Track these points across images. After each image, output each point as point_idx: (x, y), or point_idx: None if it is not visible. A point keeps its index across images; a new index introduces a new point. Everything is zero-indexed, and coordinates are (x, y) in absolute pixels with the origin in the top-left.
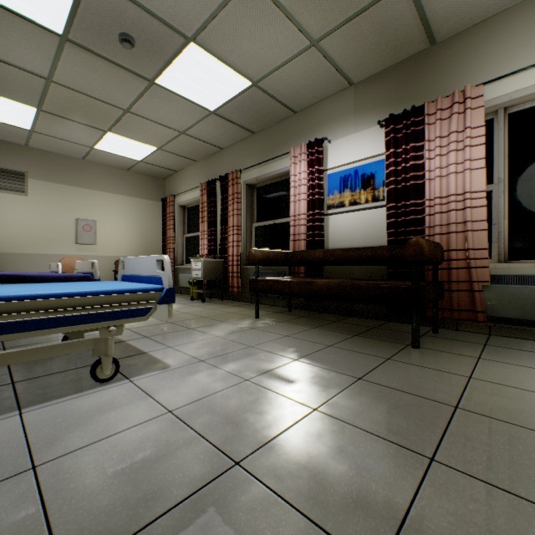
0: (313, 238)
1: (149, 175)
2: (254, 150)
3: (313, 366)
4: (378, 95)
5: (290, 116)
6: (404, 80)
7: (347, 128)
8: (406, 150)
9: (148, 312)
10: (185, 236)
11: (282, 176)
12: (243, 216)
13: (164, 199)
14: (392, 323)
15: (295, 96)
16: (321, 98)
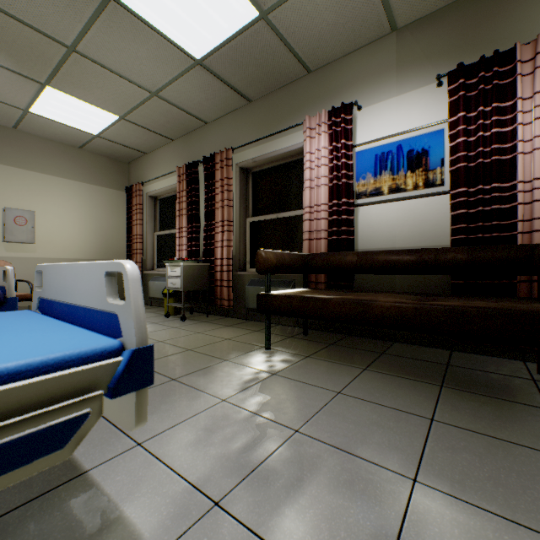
0: (337, 236)
1: (109, 158)
2: (250, 123)
3: (475, 510)
4: (433, 43)
5: (301, 77)
6: (474, 20)
7: (385, 89)
8: (484, 113)
9: (72, 431)
10: (156, 235)
11: (289, 157)
12: (235, 209)
13: (129, 187)
14: (459, 353)
15: (315, 43)
16: (348, 49)
